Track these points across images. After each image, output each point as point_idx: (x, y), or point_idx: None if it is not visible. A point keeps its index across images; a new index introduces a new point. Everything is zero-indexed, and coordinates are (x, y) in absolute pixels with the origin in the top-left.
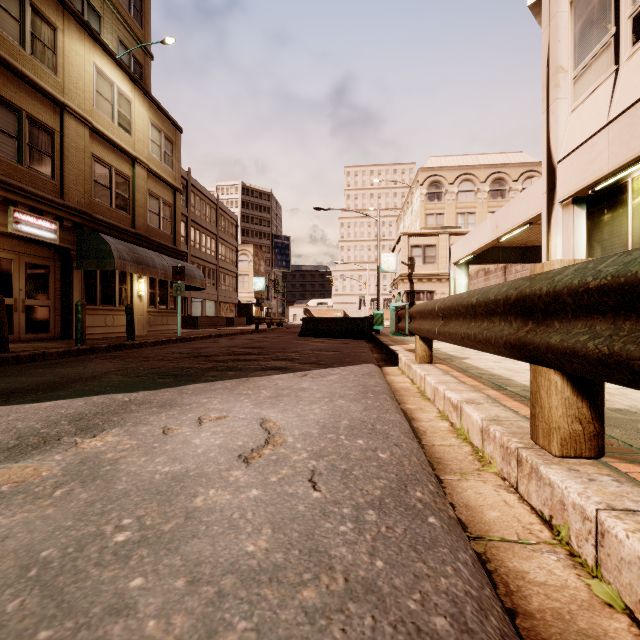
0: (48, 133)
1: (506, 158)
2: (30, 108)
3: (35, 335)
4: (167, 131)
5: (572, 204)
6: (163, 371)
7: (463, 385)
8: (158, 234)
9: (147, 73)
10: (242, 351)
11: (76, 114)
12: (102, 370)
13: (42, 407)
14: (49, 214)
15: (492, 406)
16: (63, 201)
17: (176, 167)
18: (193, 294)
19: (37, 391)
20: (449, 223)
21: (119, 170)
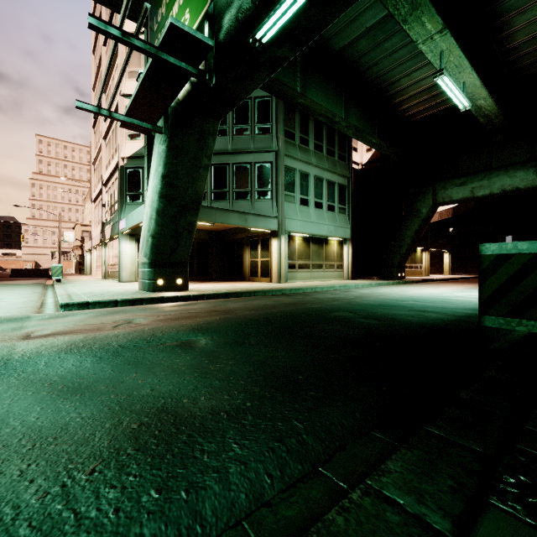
0: None
1: None
2: None
3: None
4: None
5: (94, 248)
6: None
7: None
8: None
9: None
10: None
11: None
12: None
13: None
14: None
15: None
16: None
17: None
18: None
19: None
20: None
21: None
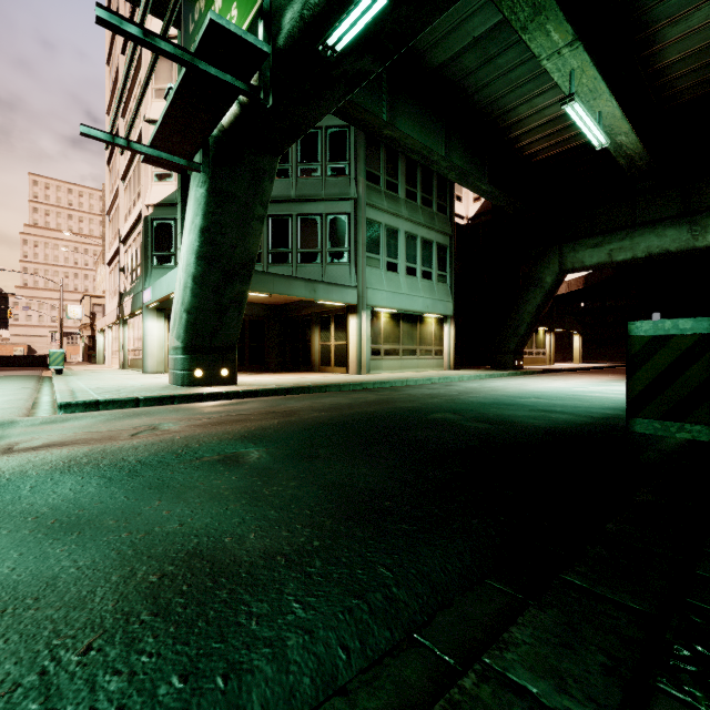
0: None
1: None
2: None
3: None
4: None
5: (108, 328)
6: None
7: None
8: None
9: None
10: None
11: None
12: None
13: None
14: None
15: None
16: None
17: None
18: None
19: None
20: None
21: None
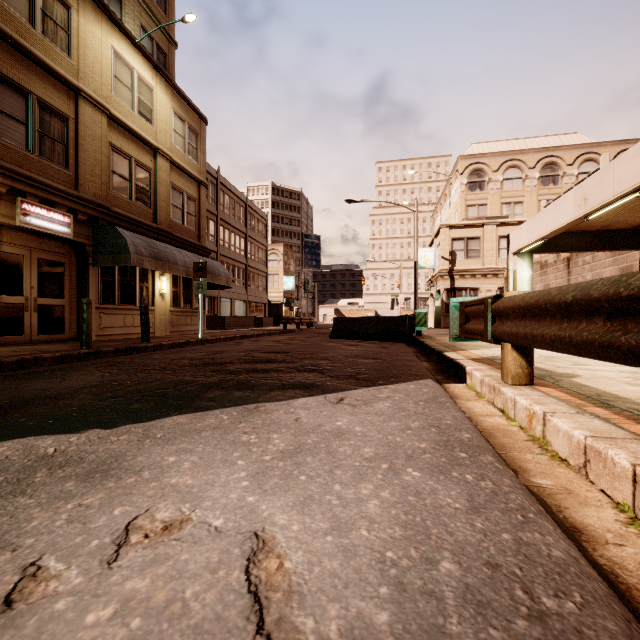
0: (61, 119)
1: (558, 140)
2: (41, 92)
3: (48, 336)
4: (191, 122)
5: None
6: (151, 388)
7: None
8: (182, 230)
9: (171, 62)
10: (263, 357)
11: (92, 100)
12: (78, 384)
13: None
14: (62, 206)
15: None
16: (77, 192)
17: (201, 160)
18: (222, 294)
19: None
20: (493, 214)
21: (140, 161)
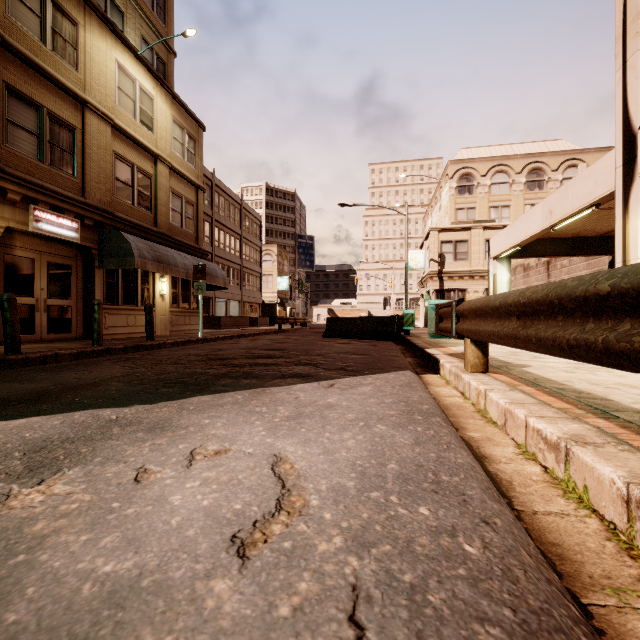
0: (69, 130)
1: (544, 147)
2: (51, 105)
3: (57, 335)
4: (190, 128)
5: None
6: (171, 377)
7: (549, 408)
8: (181, 233)
9: (170, 71)
10: (262, 353)
11: (97, 111)
12: (106, 375)
13: (8, 427)
14: (70, 212)
15: (622, 451)
16: (84, 199)
17: (199, 165)
18: (217, 294)
19: (19, 403)
20: (481, 217)
21: (141, 168)
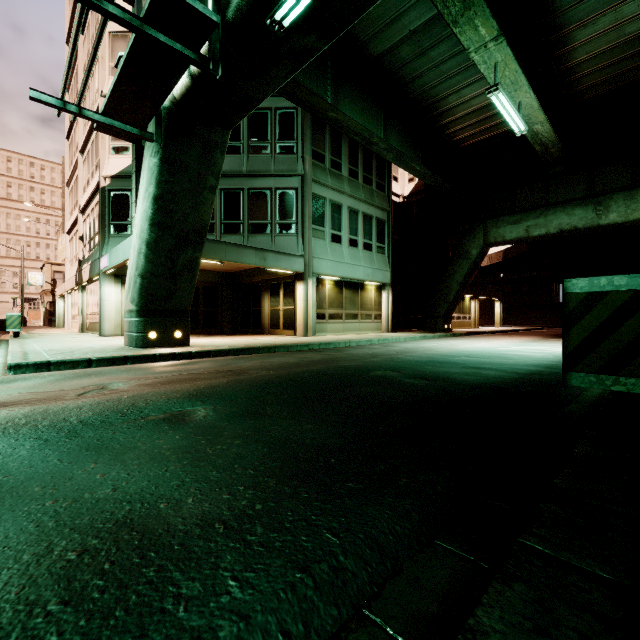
0: None
1: None
2: None
3: None
4: None
5: (68, 293)
6: None
7: None
8: None
9: None
10: None
11: None
12: None
13: None
14: None
15: None
16: None
17: None
18: None
19: None
20: None
21: None
